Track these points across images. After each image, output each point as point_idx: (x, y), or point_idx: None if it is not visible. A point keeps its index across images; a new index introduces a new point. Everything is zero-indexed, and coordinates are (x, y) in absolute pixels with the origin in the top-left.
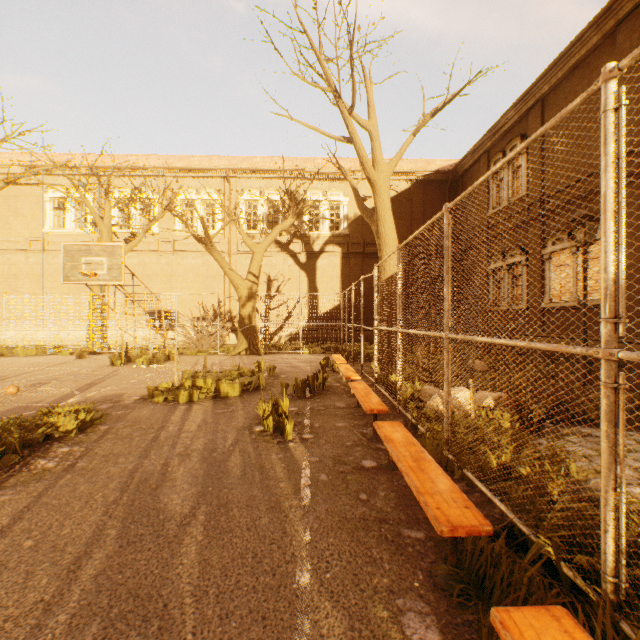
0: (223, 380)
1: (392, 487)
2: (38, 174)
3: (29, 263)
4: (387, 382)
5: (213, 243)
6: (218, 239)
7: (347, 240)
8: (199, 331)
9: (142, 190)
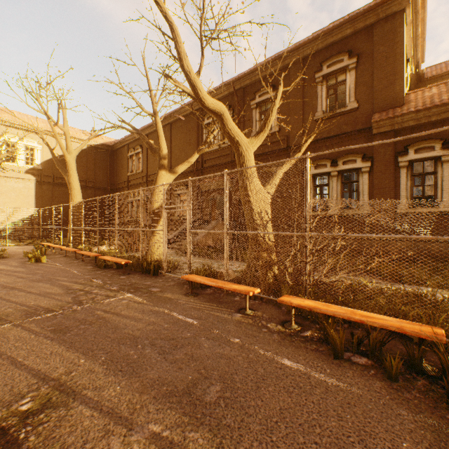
0: None
1: (84, 262)
2: None
3: None
4: (78, 248)
5: None
6: None
7: (41, 173)
8: None
9: None
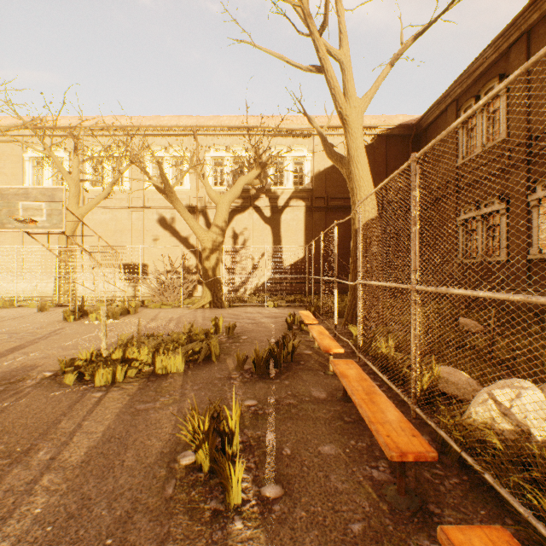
0: (161, 350)
1: None
2: (9, 130)
3: None
4: (378, 355)
5: (174, 193)
6: (186, 195)
7: (311, 195)
8: (164, 284)
9: (114, 149)
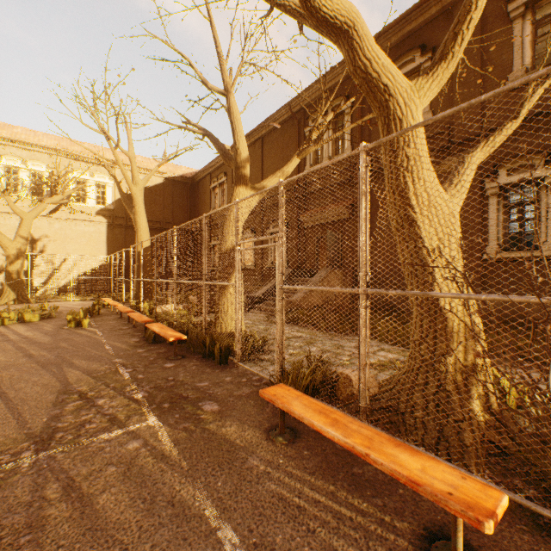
0: (26, 312)
1: (134, 330)
2: None
3: None
4: (138, 307)
5: None
6: None
7: (113, 214)
8: None
9: None
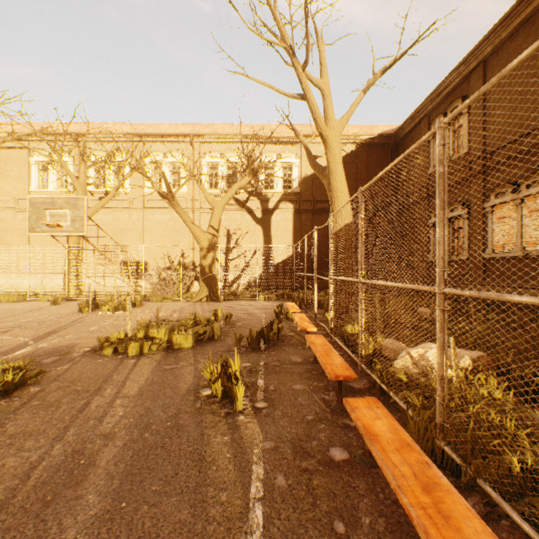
0: (176, 331)
1: (378, 505)
2: (20, 138)
3: (17, 219)
4: (344, 333)
5: (175, 198)
6: (183, 197)
7: (298, 198)
8: (164, 279)
9: (116, 154)
